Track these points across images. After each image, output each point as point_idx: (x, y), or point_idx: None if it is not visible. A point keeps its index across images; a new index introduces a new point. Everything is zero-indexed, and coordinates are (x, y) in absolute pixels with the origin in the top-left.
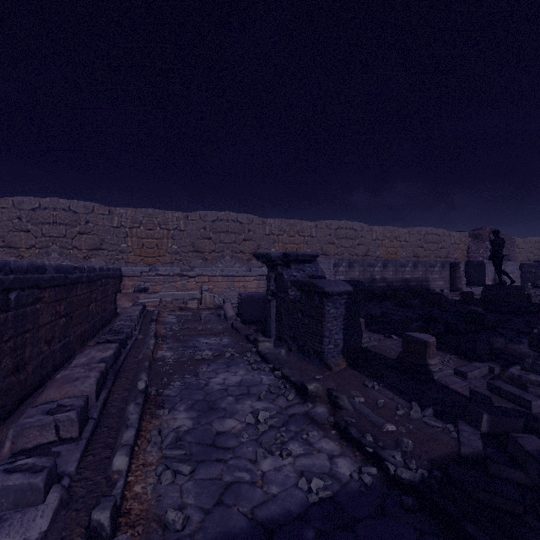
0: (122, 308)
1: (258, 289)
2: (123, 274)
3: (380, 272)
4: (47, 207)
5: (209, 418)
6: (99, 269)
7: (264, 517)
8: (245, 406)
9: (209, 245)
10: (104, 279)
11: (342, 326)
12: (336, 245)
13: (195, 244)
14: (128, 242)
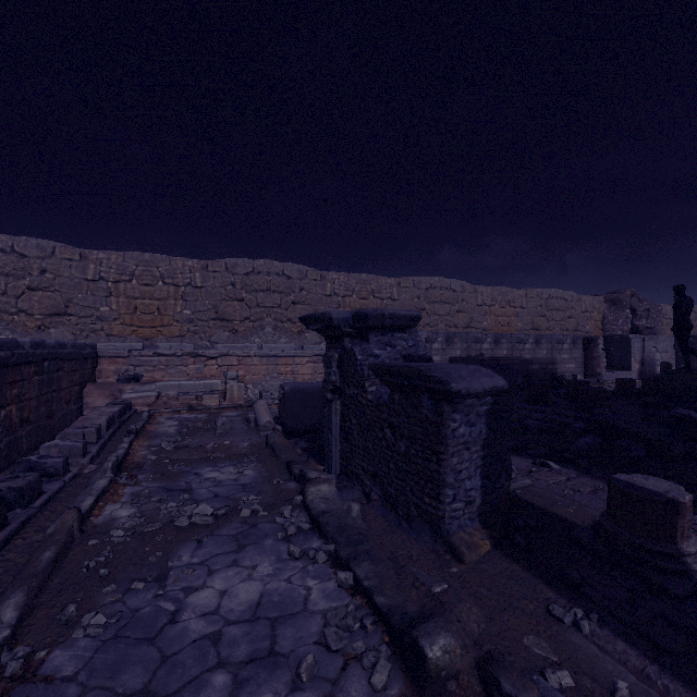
0: (93, 408)
1: (314, 376)
2: (99, 354)
3: (490, 351)
4: None
5: None
6: (33, 344)
7: None
8: None
9: (241, 310)
10: (47, 362)
11: (480, 460)
12: (427, 311)
13: (218, 308)
14: (112, 304)
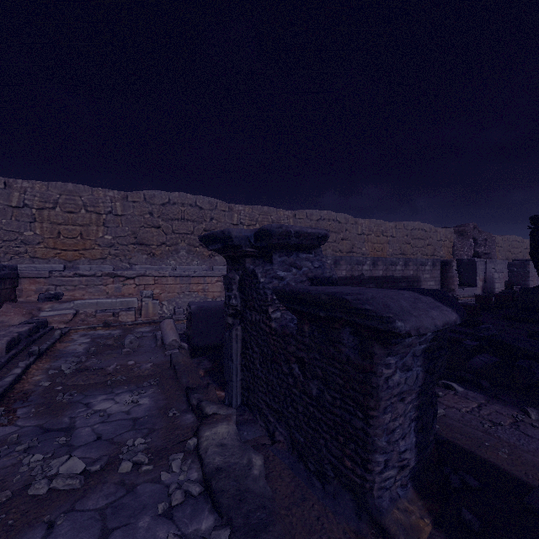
0: (8, 326)
1: (223, 293)
2: (20, 274)
3: (369, 272)
4: None
5: None
6: None
7: None
8: None
9: (157, 236)
10: None
11: (415, 410)
12: None
13: (137, 234)
14: (36, 229)
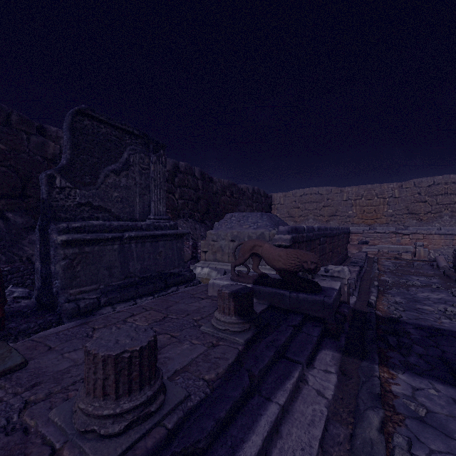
0: (351, 253)
1: None
2: (350, 232)
3: None
4: (307, 194)
5: (414, 303)
6: (341, 228)
7: (437, 327)
8: (440, 306)
9: (424, 208)
10: (342, 234)
11: None
12: None
13: (409, 207)
14: (353, 210)
